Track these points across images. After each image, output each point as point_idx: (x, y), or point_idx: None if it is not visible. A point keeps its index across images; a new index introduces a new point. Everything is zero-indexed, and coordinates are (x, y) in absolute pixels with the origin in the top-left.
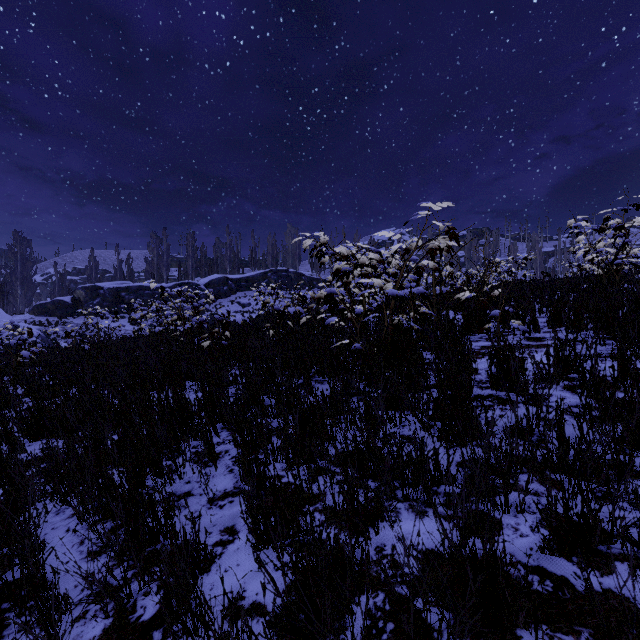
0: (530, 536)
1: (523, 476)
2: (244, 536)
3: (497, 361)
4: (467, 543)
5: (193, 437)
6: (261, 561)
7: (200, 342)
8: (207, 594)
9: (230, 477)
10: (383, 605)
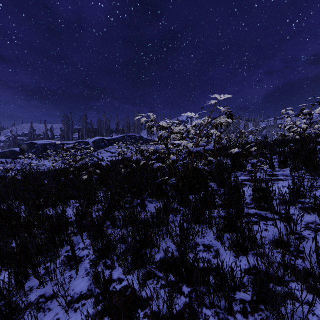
0: None
1: (294, 284)
2: None
3: (259, 192)
4: None
5: (67, 243)
6: None
7: (81, 176)
8: None
9: (86, 279)
10: None
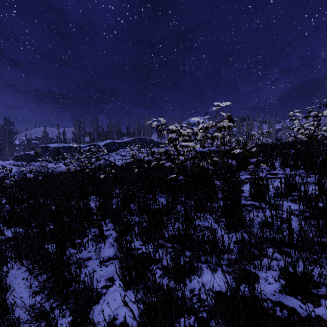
0: (274, 284)
1: (269, 249)
2: (118, 283)
3: (254, 186)
4: (240, 290)
5: (93, 226)
6: (125, 301)
7: (99, 175)
8: (97, 317)
9: (112, 249)
10: (193, 324)
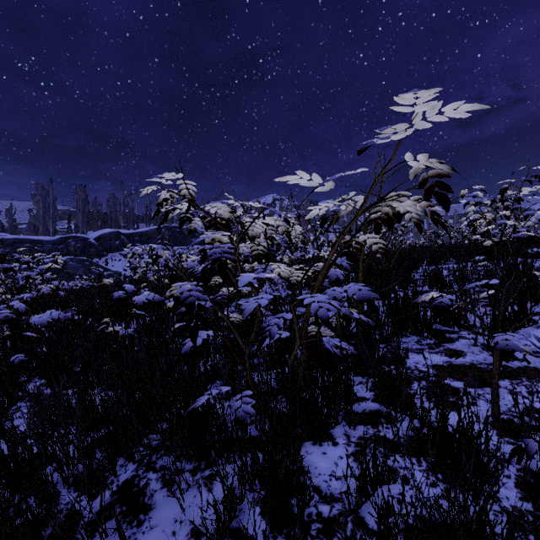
0: None
1: None
2: None
3: None
4: None
5: None
6: None
7: None
8: None
9: None
10: None
